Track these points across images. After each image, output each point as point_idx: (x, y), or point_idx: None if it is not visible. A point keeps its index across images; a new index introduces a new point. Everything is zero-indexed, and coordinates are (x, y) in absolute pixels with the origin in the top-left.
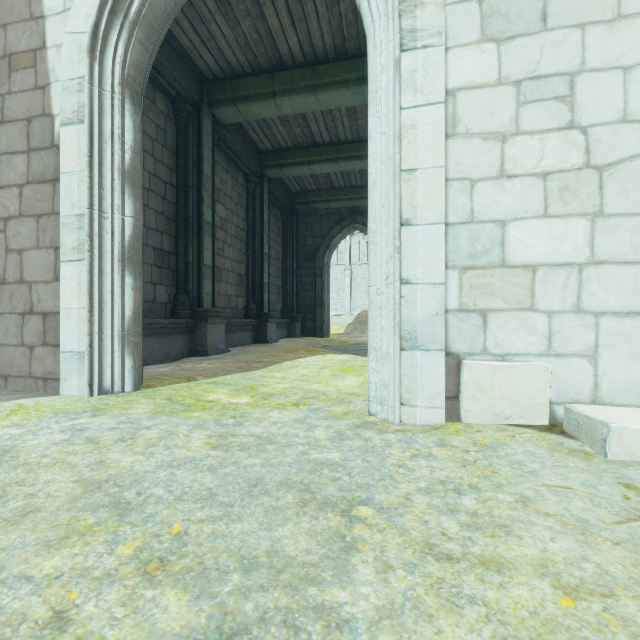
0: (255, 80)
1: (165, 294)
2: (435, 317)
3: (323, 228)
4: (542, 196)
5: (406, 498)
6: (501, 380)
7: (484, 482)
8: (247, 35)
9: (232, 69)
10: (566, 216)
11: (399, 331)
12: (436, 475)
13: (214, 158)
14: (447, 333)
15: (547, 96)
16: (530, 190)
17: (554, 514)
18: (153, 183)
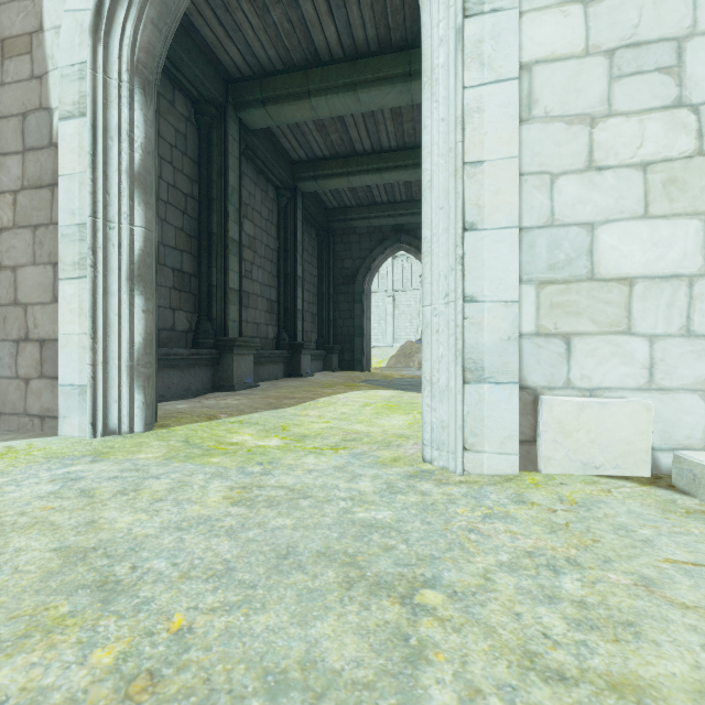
0: (287, 78)
1: (185, 321)
2: (507, 342)
3: (363, 248)
4: (641, 192)
5: (485, 578)
6: (590, 420)
7: (585, 555)
8: (278, 25)
9: (261, 66)
10: (672, 216)
11: (462, 360)
12: (520, 544)
13: (241, 168)
14: (521, 362)
15: (648, 67)
16: (626, 185)
17: (694, 606)
18: (172, 195)
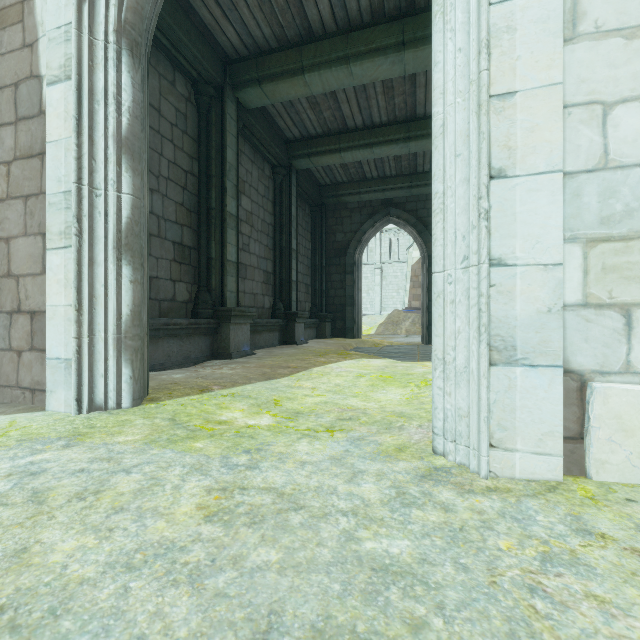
0: (282, 56)
1: (186, 292)
2: (546, 315)
3: (354, 222)
4: None
5: None
6: None
7: None
8: (272, 1)
9: (257, 45)
10: None
11: (488, 337)
12: (622, 630)
13: (238, 145)
14: (563, 340)
15: None
16: None
17: None
18: (172, 172)
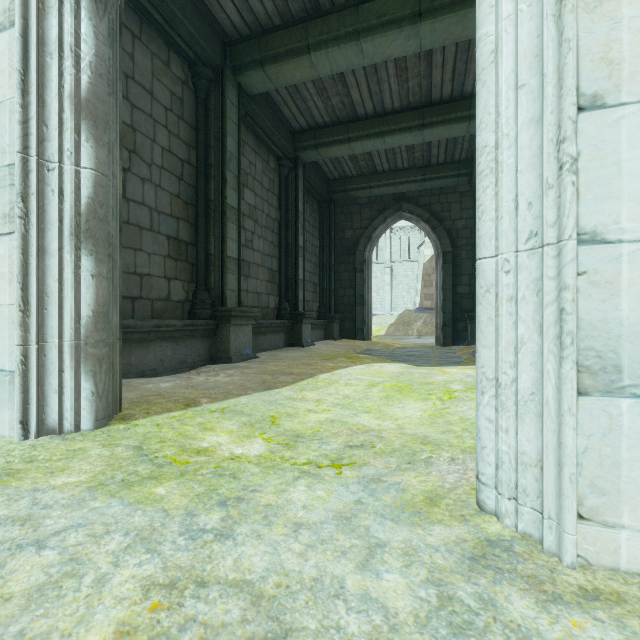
0: (286, 34)
1: (182, 291)
2: None
3: (364, 218)
4: None
5: None
6: None
7: None
8: None
9: (259, 23)
10: None
11: (575, 351)
12: None
13: (240, 133)
14: None
15: None
16: None
17: None
18: (167, 160)
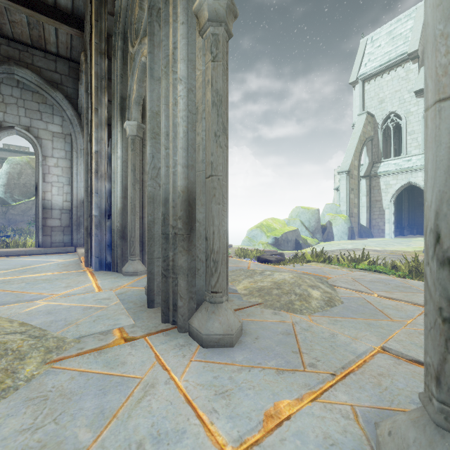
0: None
1: None
2: None
3: None
4: None
5: None
6: None
7: None
8: None
9: None
10: None
11: None
12: None
13: None
14: None
15: None
16: None
17: None
18: None
